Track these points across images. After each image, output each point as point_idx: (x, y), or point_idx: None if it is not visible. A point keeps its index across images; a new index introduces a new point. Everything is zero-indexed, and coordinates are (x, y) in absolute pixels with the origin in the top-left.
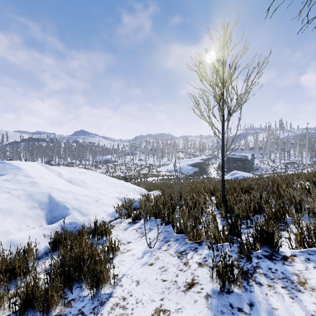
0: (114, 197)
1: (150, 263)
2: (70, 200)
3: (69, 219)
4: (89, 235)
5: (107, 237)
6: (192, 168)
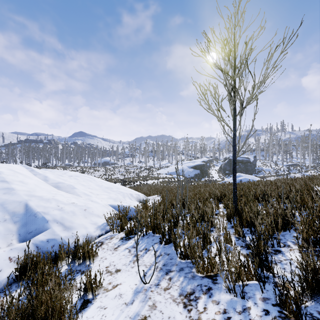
0: (107, 205)
1: (143, 317)
2: (52, 210)
3: (47, 235)
4: (68, 259)
5: (90, 261)
6: (193, 170)
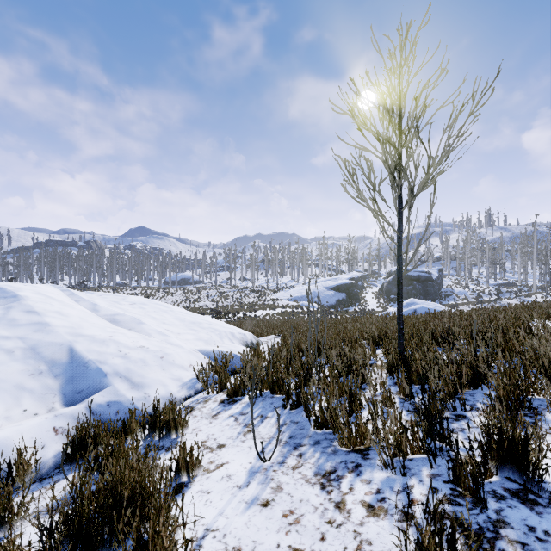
0: (194, 350)
1: (264, 502)
2: (111, 358)
3: (106, 395)
4: (143, 430)
5: (178, 434)
6: (334, 293)
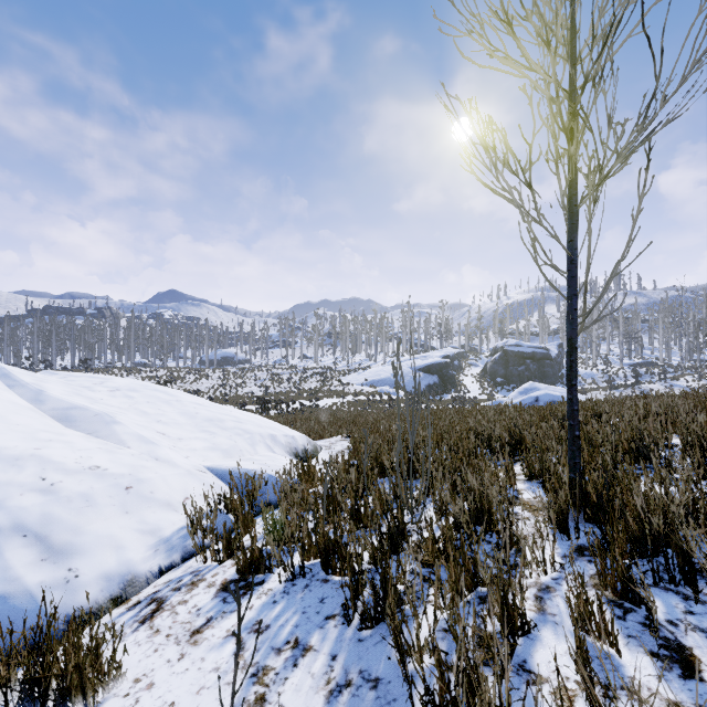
0: (200, 469)
1: None
2: (17, 494)
3: None
4: (3, 696)
5: (88, 706)
6: (423, 375)
